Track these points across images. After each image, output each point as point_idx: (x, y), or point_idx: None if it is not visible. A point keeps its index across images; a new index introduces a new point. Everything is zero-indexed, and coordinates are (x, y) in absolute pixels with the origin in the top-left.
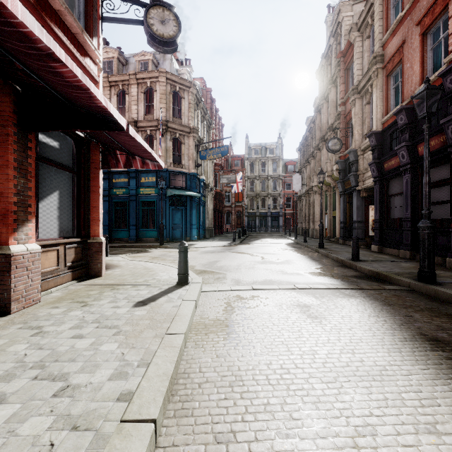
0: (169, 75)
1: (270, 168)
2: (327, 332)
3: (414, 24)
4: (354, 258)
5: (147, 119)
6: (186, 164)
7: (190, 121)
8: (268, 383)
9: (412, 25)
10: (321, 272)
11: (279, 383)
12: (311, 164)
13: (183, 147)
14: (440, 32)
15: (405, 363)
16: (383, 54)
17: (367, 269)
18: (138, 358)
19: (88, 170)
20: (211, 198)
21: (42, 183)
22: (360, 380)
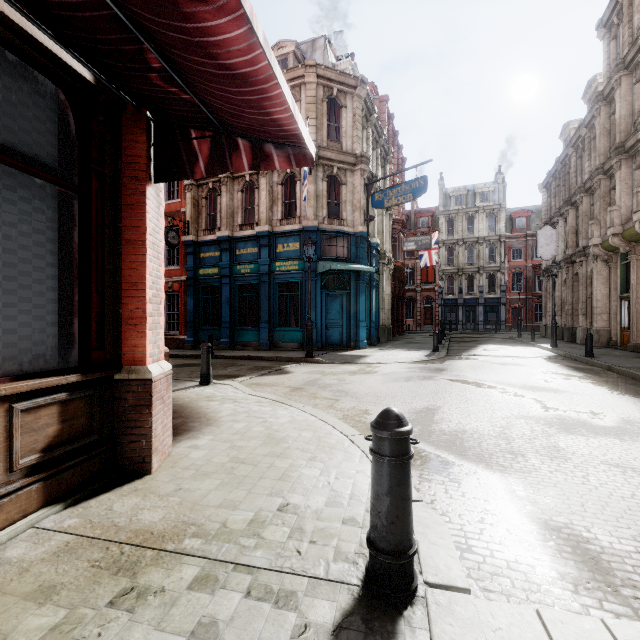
0: (320, 71)
1: (483, 225)
2: None
3: None
4: None
5: None
6: (348, 218)
7: (355, 145)
8: None
9: None
10: None
11: None
12: (582, 205)
13: (344, 189)
14: None
15: None
16: None
17: None
18: None
19: (117, 185)
20: (388, 275)
21: None
22: None
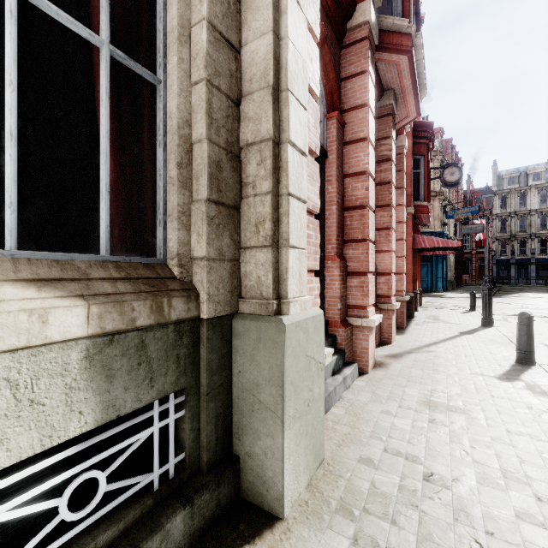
0: None
1: (535, 200)
2: None
3: None
4: None
5: None
6: (431, 224)
7: (435, 186)
8: None
9: None
10: None
11: None
12: None
13: None
14: None
15: None
16: None
17: None
18: (481, 319)
19: None
20: None
21: None
22: None
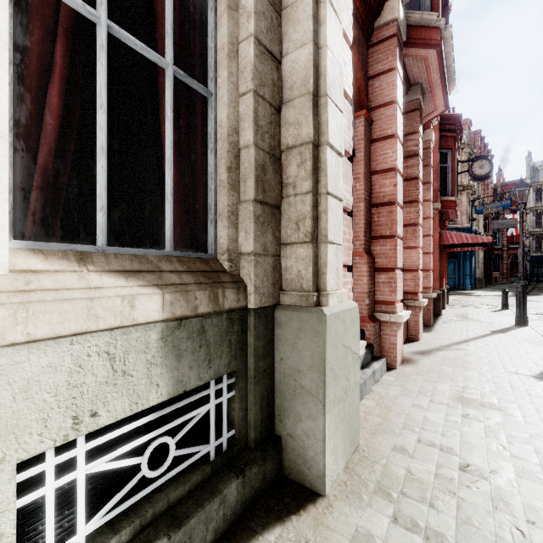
0: None
1: None
2: None
3: None
4: None
5: None
6: (458, 219)
7: (463, 180)
8: None
9: None
10: None
11: None
12: None
13: None
14: None
15: None
16: None
17: None
18: (514, 318)
19: None
20: None
21: None
22: None
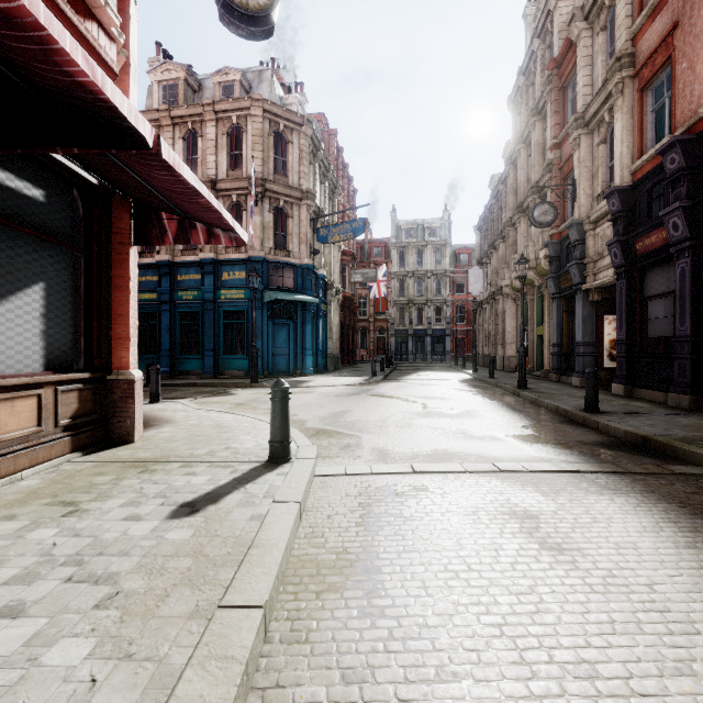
0: (267, 105)
1: (431, 259)
2: (600, 595)
3: None
4: (589, 408)
5: (233, 177)
6: (295, 250)
7: (302, 181)
8: None
9: None
10: (536, 436)
11: None
12: (500, 250)
13: (290, 222)
14: None
15: None
16: (634, 52)
17: (622, 430)
18: None
19: (108, 247)
20: (336, 306)
21: (4, 266)
22: None
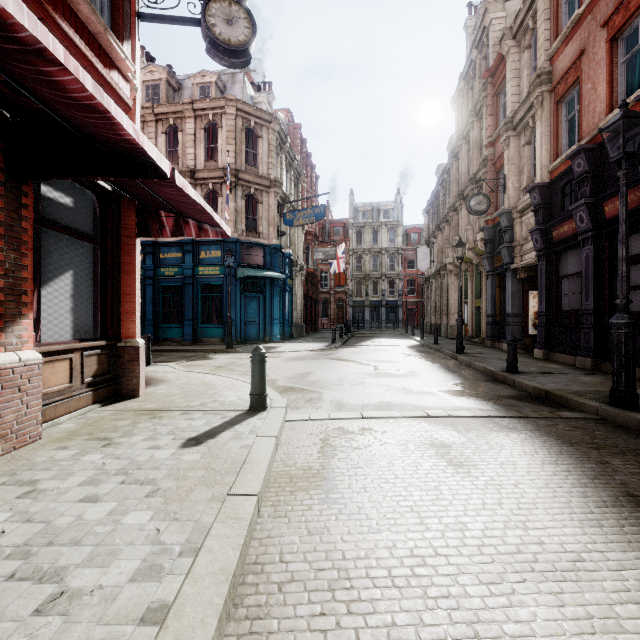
0: (240, 105)
1: (385, 238)
2: (480, 490)
3: (599, 25)
4: (510, 369)
5: (209, 168)
6: (264, 232)
7: (270, 171)
8: (392, 583)
9: (594, 26)
10: (463, 391)
11: (410, 585)
12: (444, 231)
13: (260, 207)
14: (637, 36)
15: (611, 547)
16: (551, 70)
17: (531, 386)
18: (181, 539)
19: (118, 240)
20: (301, 280)
21: (46, 258)
22: (542, 579)
